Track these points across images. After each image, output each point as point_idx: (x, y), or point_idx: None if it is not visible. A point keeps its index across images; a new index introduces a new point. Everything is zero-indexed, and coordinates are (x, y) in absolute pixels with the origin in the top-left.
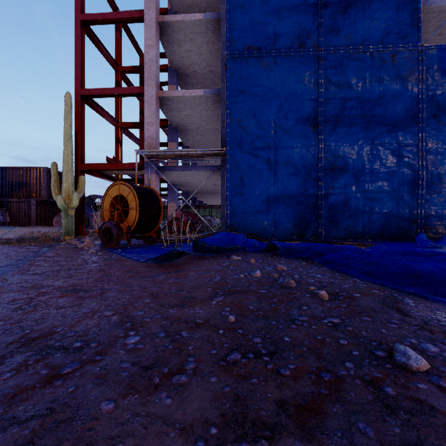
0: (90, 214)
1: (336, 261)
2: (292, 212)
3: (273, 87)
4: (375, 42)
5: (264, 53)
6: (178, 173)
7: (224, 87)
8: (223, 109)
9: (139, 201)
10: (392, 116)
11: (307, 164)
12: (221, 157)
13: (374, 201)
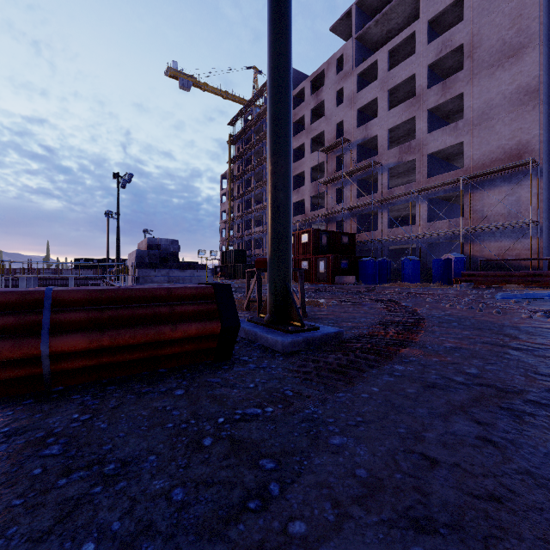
0: None
1: None
2: None
3: None
4: None
5: None
6: None
7: None
8: None
9: None
10: None
11: None
12: None
13: None
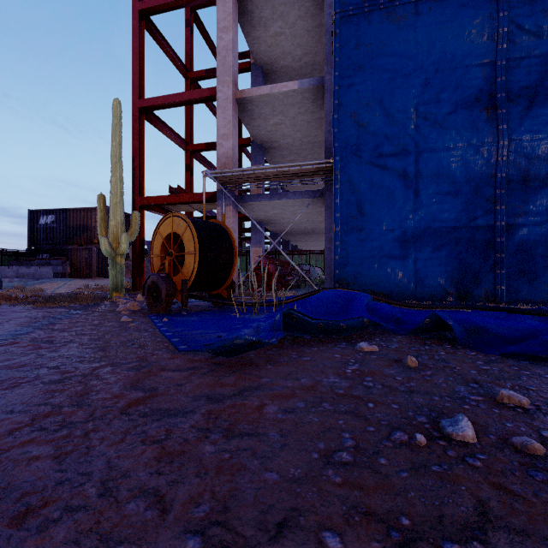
0: None
1: None
2: (447, 256)
3: (413, 53)
4: None
5: (397, 0)
6: (262, 205)
7: (330, 72)
8: (328, 105)
9: (200, 240)
10: None
11: (475, 176)
12: (326, 177)
13: None
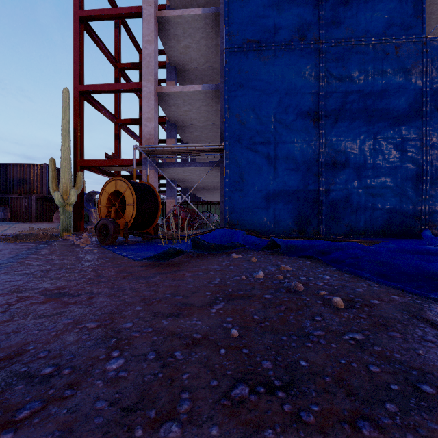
0: (90, 210)
1: (344, 261)
2: (292, 208)
3: (273, 81)
4: (377, 34)
5: (264, 46)
6: (176, 169)
7: (223, 82)
8: (222, 104)
9: (136, 196)
10: (395, 109)
11: (308, 159)
12: (220, 153)
13: (377, 197)
